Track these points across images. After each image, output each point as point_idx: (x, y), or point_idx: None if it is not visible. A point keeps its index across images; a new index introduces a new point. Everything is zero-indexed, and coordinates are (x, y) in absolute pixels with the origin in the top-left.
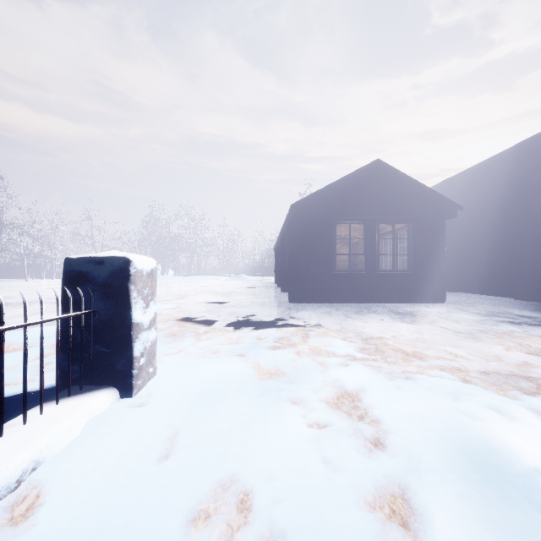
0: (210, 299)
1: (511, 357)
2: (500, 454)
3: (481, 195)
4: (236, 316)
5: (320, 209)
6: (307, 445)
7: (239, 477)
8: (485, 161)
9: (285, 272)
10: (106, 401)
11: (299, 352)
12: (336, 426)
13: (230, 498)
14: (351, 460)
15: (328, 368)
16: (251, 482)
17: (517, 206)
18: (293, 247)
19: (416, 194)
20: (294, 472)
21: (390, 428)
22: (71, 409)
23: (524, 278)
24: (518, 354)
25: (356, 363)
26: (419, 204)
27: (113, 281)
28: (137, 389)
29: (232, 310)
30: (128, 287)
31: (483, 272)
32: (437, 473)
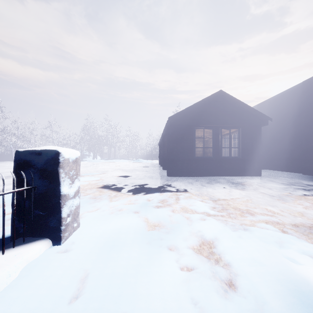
0: (120, 174)
1: (310, 214)
2: None
3: (281, 112)
4: (135, 185)
5: (186, 120)
6: (180, 288)
7: None
8: (284, 92)
9: (165, 158)
10: (40, 249)
11: (173, 210)
12: (200, 269)
13: None
14: (212, 301)
15: (192, 222)
16: None
17: (304, 118)
18: (170, 143)
19: (243, 111)
20: None
21: (238, 271)
22: (13, 257)
23: (308, 161)
24: None
25: (210, 218)
26: (245, 117)
27: (47, 167)
28: (64, 239)
29: (133, 181)
30: (58, 170)
31: (282, 158)
32: None
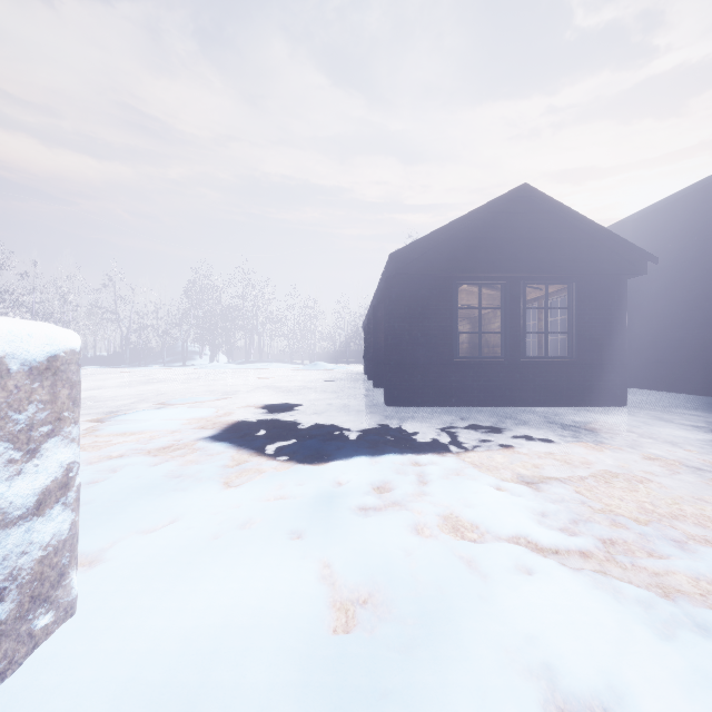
0: (268, 400)
1: None
2: None
3: (669, 245)
4: (301, 432)
5: (435, 261)
6: None
7: None
8: (675, 195)
9: (379, 359)
10: None
11: (417, 526)
12: None
13: None
14: None
15: (492, 588)
16: None
17: None
18: (393, 320)
19: (583, 239)
20: None
21: None
22: None
23: None
24: None
25: (549, 565)
26: (589, 254)
27: None
28: None
29: (297, 420)
30: None
31: (672, 359)
32: None
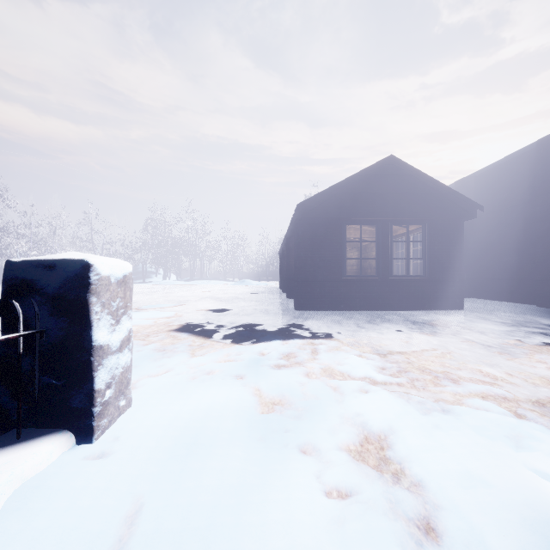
0: (211, 306)
1: None
2: None
3: (499, 195)
4: (237, 326)
5: (329, 209)
6: (326, 537)
7: None
8: (503, 159)
9: (290, 277)
10: (51, 453)
11: (308, 373)
12: (365, 496)
13: None
14: None
15: (344, 397)
16: None
17: (540, 206)
18: (300, 250)
19: (432, 193)
20: None
21: (441, 499)
22: None
23: (548, 284)
24: None
25: (378, 388)
26: (436, 204)
27: (67, 292)
28: (100, 431)
29: (233, 319)
30: (88, 300)
31: (501, 277)
32: None
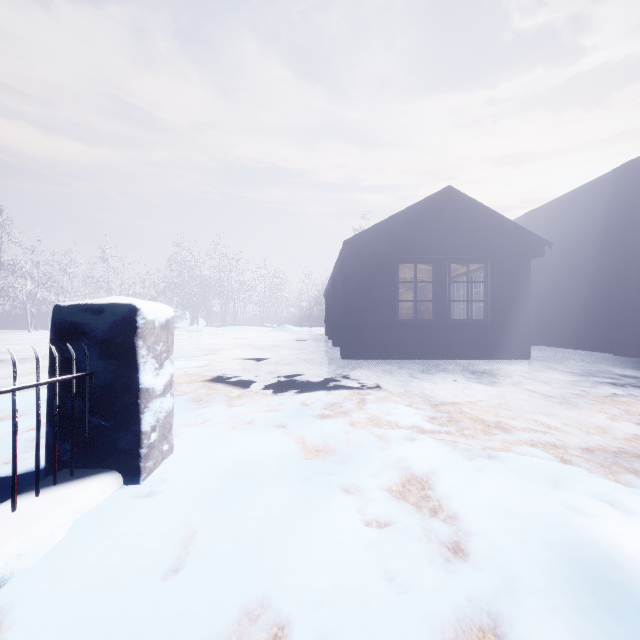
0: (247, 355)
1: (618, 429)
2: (621, 567)
3: (572, 230)
4: (277, 376)
5: (380, 246)
6: (364, 554)
7: (272, 601)
8: (577, 189)
9: (337, 322)
10: (104, 490)
11: (354, 423)
12: (402, 525)
13: (258, 634)
14: (422, 575)
15: (390, 444)
16: (288, 609)
17: (617, 243)
18: (347, 292)
19: (495, 228)
20: (346, 595)
21: (473, 527)
22: (56, 503)
23: (625, 329)
24: (626, 425)
25: (425, 436)
26: (499, 241)
27: (115, 335)
28: (146, 473)
29: (273, 368)
30: (135, 343)
31: (574, 322)
32: (539, 596)
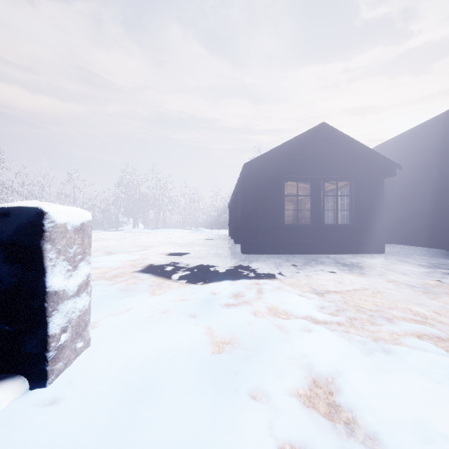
0: (171, 250)
1: None
2: None
3: (412, 157)
4: (192, 268)
5: (270, 168)
6: None
7: None
8: (416, 127)
9: (238, 226)
10: None
11: (255, 312)
12: None
13: None
14: None
15: (290, 337)
16: None
17: (448, 166)
18: (246, 203)
19: (358, 155)
20: None
21: None
22: None
23: None
24: None
25: (320, 328)
26: (361, 164)
27: (20, 239)
28: (54, 375)
29: (189, 261)
30: (41, 246)
31: (414, 226)
32: None
